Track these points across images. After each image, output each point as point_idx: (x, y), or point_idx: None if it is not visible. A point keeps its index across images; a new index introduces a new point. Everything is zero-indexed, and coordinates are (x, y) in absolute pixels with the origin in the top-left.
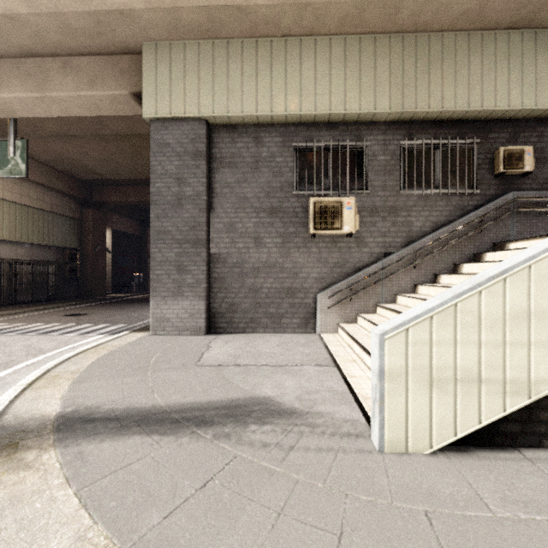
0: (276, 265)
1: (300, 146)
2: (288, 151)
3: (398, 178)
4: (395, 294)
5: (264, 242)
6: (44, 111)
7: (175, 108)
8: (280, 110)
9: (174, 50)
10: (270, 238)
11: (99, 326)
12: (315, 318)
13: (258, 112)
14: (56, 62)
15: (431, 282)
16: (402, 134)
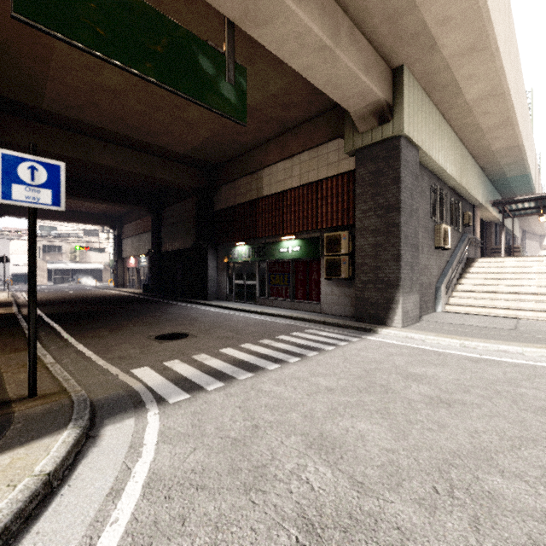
0: (426, 267)
1: (432, 188)
2: (429, 189)
3: (449, 219)
4: (455, 284)
5: (423, 250)
6: (290, 52)
7: (414, 134)
8: (440, 162)
9: (414, 86)
10: (425, 247)
11: (304, 335)
12: (435, 302)
13: (435, 159)
14: (345, 20)
15: (459, 277)
16: (450, 194)
